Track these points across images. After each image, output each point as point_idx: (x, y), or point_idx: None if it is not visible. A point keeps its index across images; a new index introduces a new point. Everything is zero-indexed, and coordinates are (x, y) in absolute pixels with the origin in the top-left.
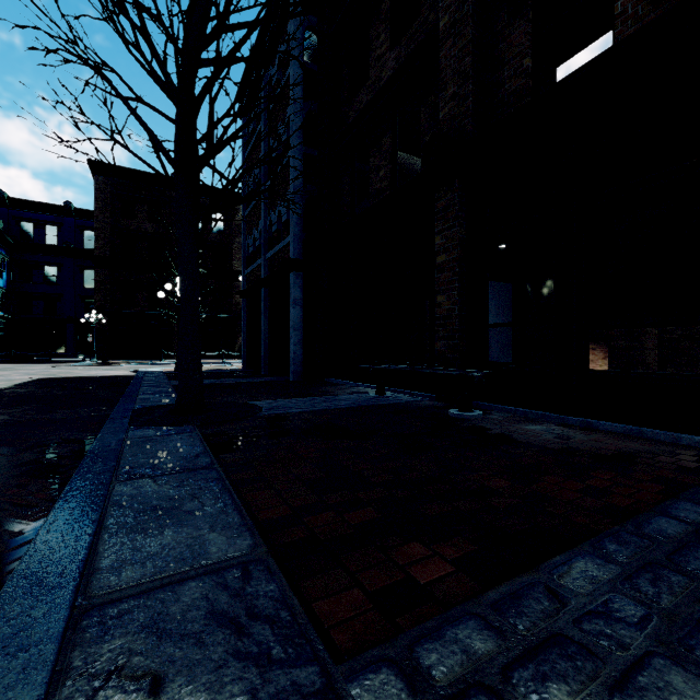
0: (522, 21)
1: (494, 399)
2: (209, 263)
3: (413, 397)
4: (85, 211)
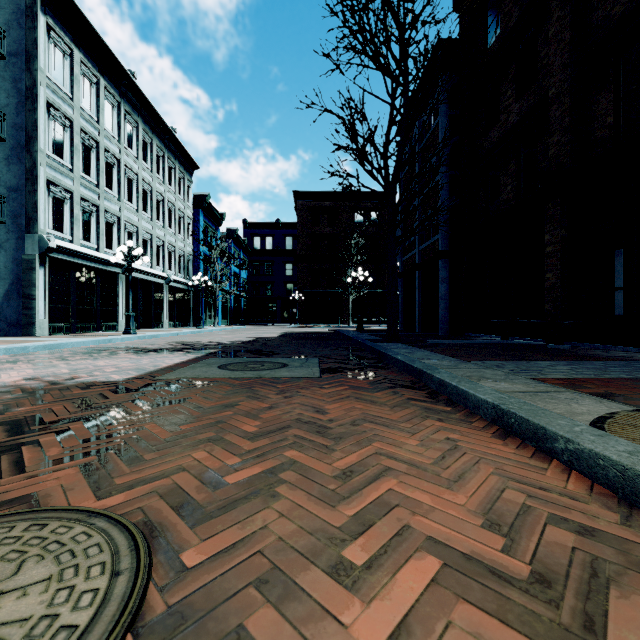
0: (606, 93)
1: (586, 340)
2: (368, 250)
3: (530, 341)
4: (287, 224)
